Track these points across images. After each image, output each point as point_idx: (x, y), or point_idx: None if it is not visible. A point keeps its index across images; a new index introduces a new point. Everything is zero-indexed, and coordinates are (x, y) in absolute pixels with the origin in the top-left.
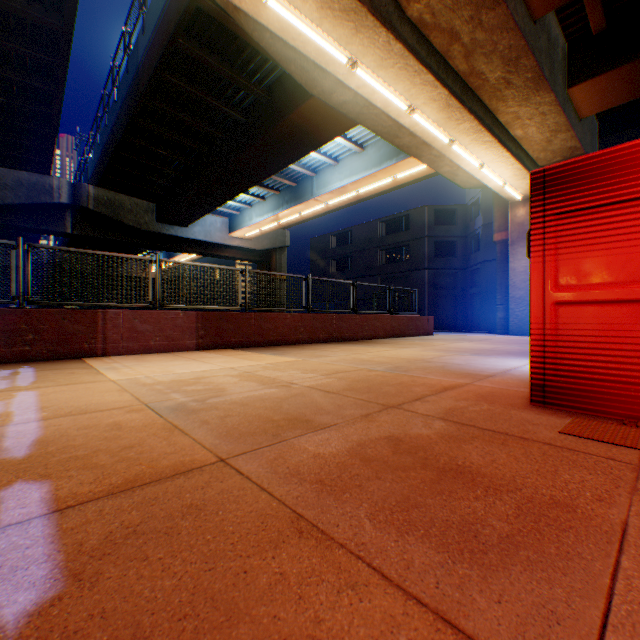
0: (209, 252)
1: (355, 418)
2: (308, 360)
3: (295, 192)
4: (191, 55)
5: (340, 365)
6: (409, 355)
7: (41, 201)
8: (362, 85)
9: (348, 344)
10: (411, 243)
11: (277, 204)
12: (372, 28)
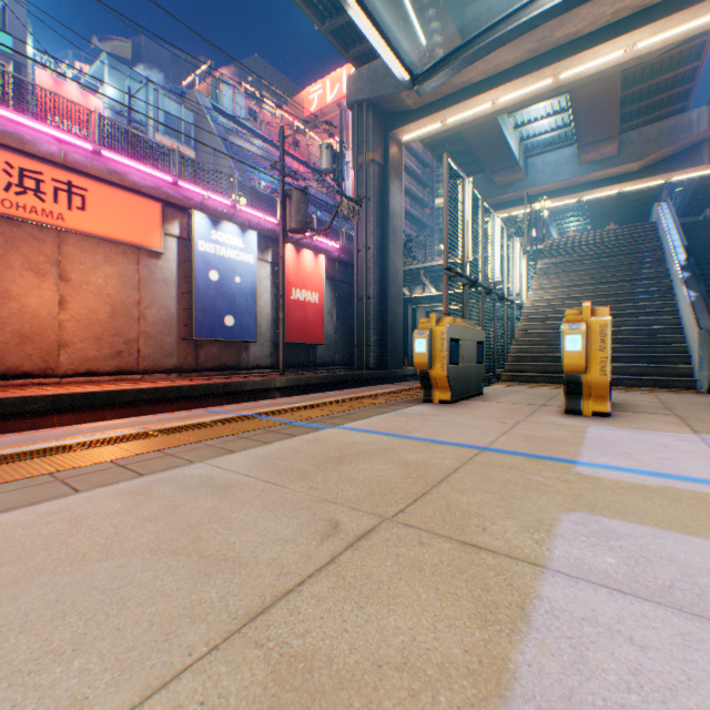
0: None
1: None
2: None
3: None
4: None
5: None
6: None
7: None
8: None
9: None
10: None
11: None
12: None
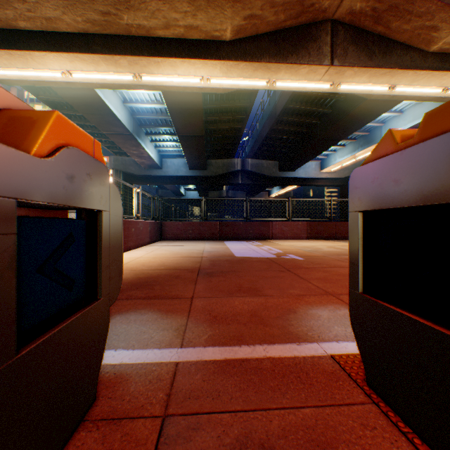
0: (307, 183)
1: None
2: None
3: (367, 138)
4: (301, 94)
5: None
6: None
7: (230, 171)
8: (401, 92)
9: None
10: None
11: (353, 148)
12: (401, 73)
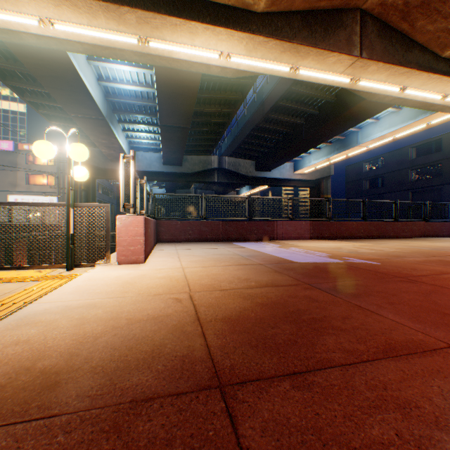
0: (281, 184)
1: (421, 257)
2: (378, 244)
3: (343, 142)
4: (295, 92)
5: (399, 247)
6: (442, 245)
7: (207, 168)
8: (407, 95)
9: (394, 239)
10: (443, 162)
11: (329, 151)
12: (417, 74)
